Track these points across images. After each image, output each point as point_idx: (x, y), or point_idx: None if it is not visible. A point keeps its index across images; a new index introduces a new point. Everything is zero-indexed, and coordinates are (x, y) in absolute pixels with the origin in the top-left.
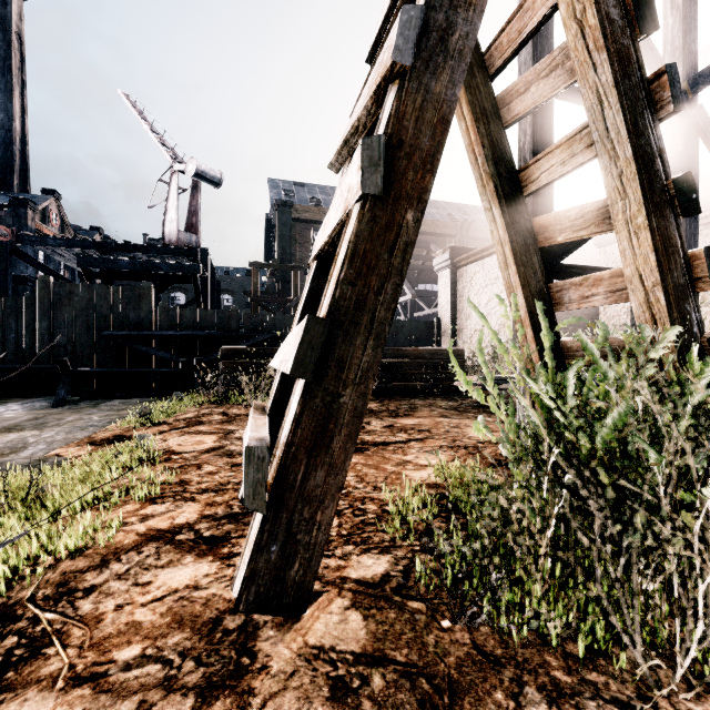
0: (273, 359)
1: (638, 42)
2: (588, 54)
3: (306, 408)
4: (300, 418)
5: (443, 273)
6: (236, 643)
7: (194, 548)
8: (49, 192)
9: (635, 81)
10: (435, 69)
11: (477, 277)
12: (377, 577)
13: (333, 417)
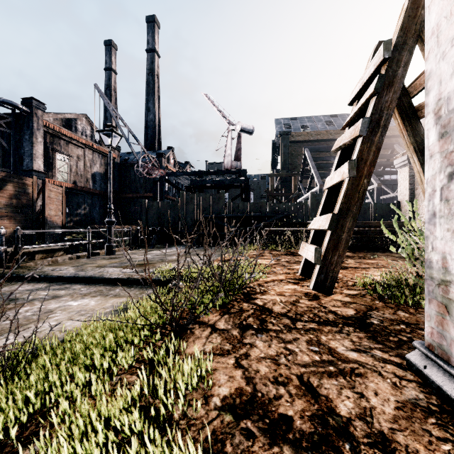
0: (310, 226)
1: None
2: None
3: (331, 239)
4: (329, 241)
5: (402, 169)
6: (313, 296)
7: (290, 283)
8: (169, 148)
9: None
10: (374, 133)
11: None
12: (353, 294)
13: (339, 242)
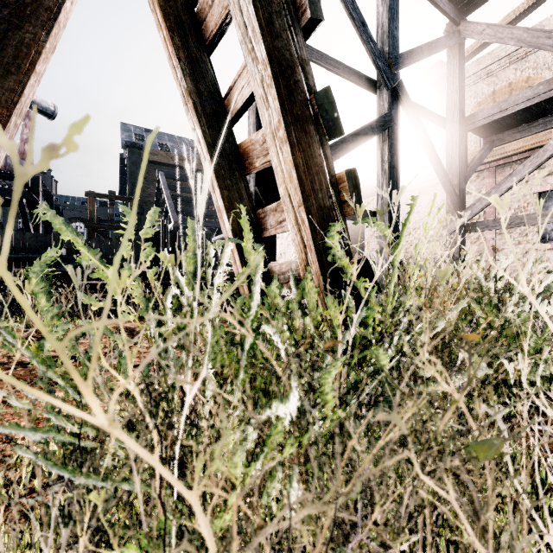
0: None
1: None
2: None
3: None
4: None
5: None
6: None
7: None
8: None
9: None
10: None
11: None
12: None
13: None
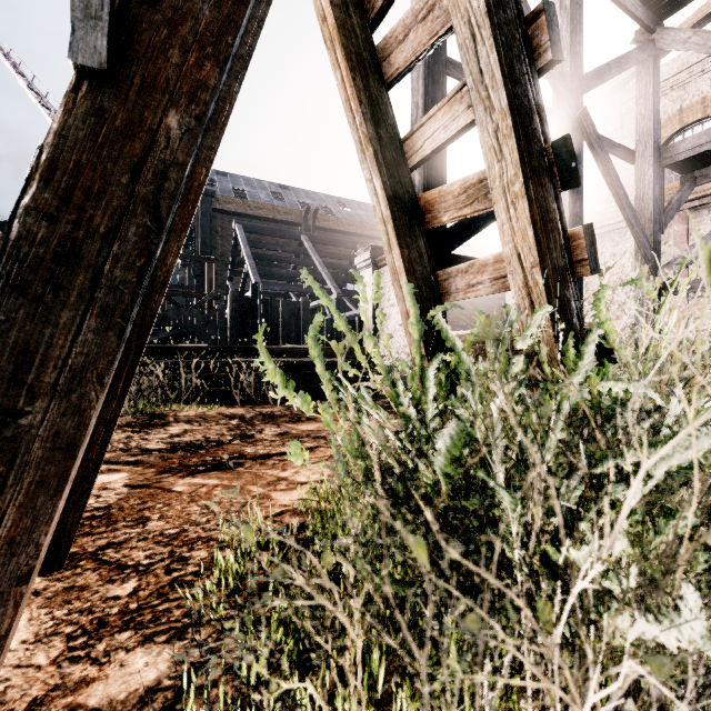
0: None
1: None
2: None
3: None
4: None
5: (365, 272)
6: None
7: None
8: None
9: (511, 15)
10: None
11: None
12: (135, 696)
13: (3, 453)
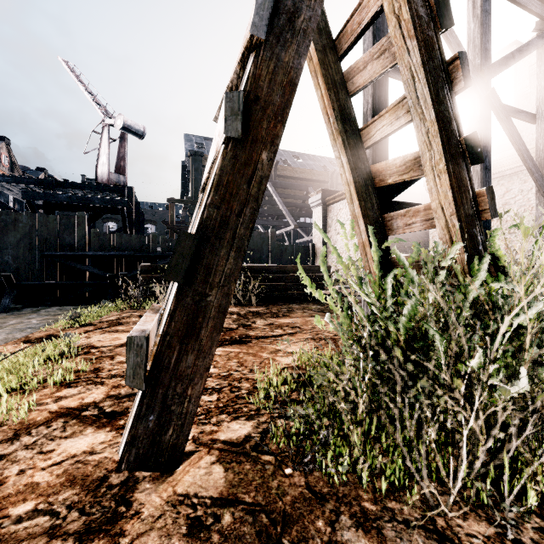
0: None
1: (439, 34)
2: (404, 41)
3: (179, 305)
4: (173, 313)
5: (316, 209)
6: (117, 496)
7: (96, 421)
8: (0, 138)
9: (437, 63)
10: (284, 43)
11: (341, 213)
12: (241, 438)
13: (201, 312)
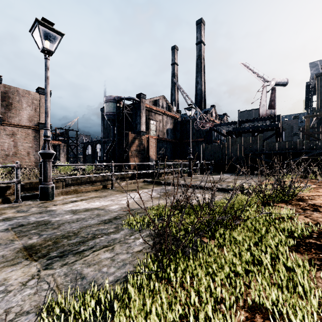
0: None
1: None
2: None
3: None
4: None
5: None
6: None
7: None
8: (212, 106)
9: None
10: None
11: None
12: None
13: None
